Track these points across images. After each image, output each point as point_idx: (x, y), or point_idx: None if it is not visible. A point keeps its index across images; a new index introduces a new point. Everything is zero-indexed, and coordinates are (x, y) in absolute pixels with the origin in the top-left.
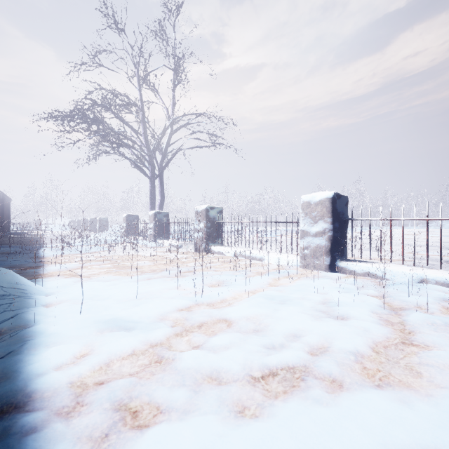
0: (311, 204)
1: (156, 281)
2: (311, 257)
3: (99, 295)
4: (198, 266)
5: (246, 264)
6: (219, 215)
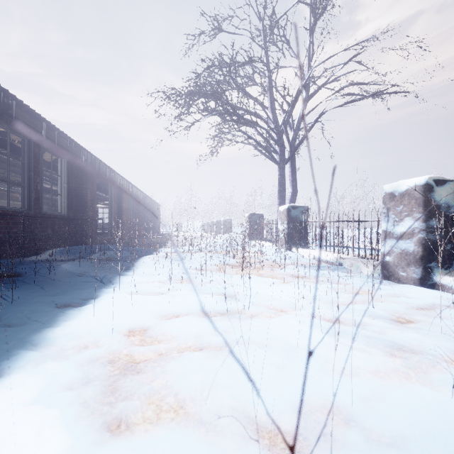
0: None
1: None
2: None
3: None
4: None
5: None
6: None
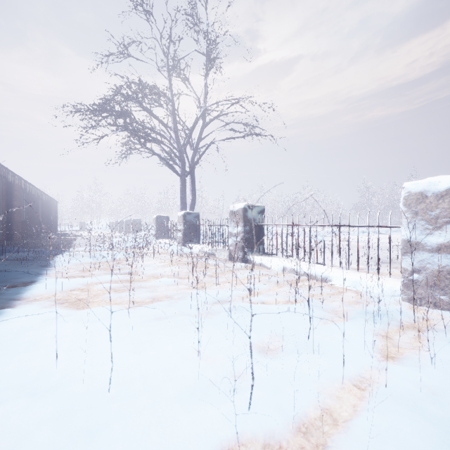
0: (426, 196)
1: (164, 330)
2: (428, 286)
3: (45, 375)
4: (235, 290)
5: (306, 289)
6: (260, 215)
